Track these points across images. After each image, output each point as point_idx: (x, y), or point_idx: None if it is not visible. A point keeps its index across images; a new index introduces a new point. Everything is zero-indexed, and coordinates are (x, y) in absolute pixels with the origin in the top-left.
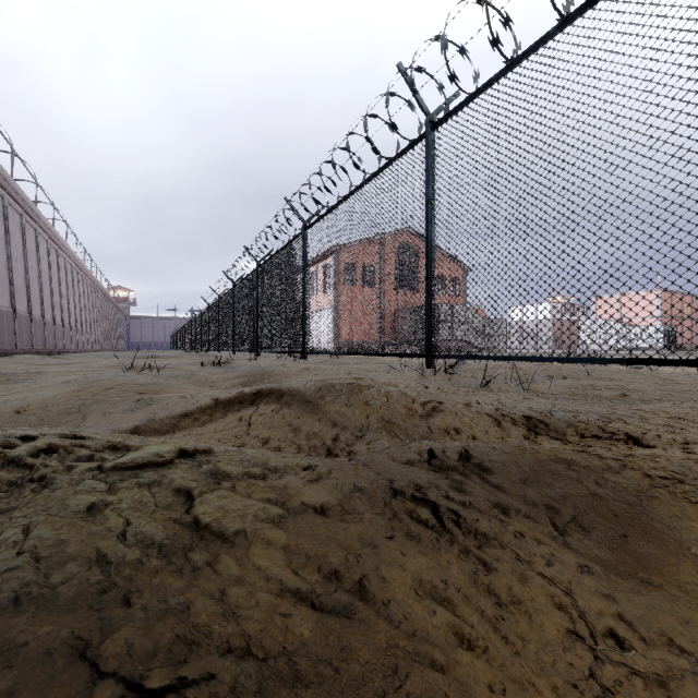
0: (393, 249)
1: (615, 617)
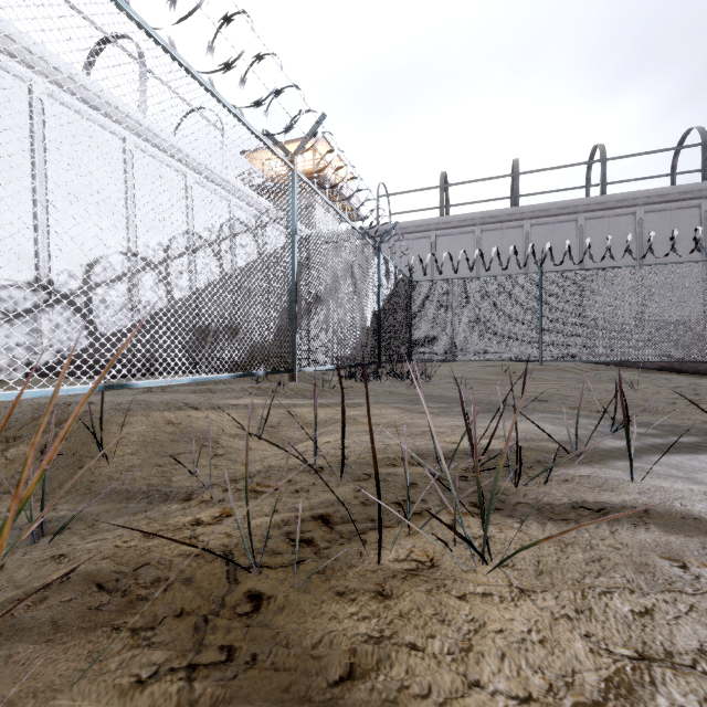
0: None
1: None
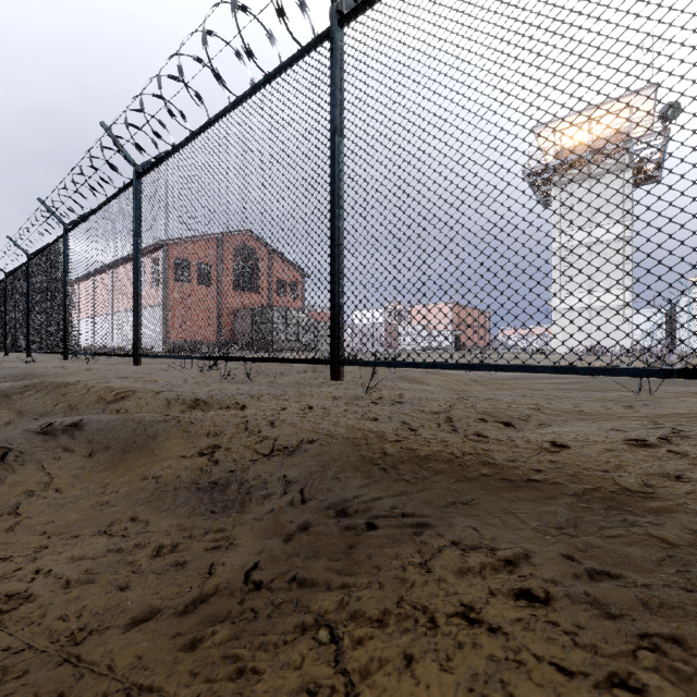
0: (231, 249)
1: (70, 482)
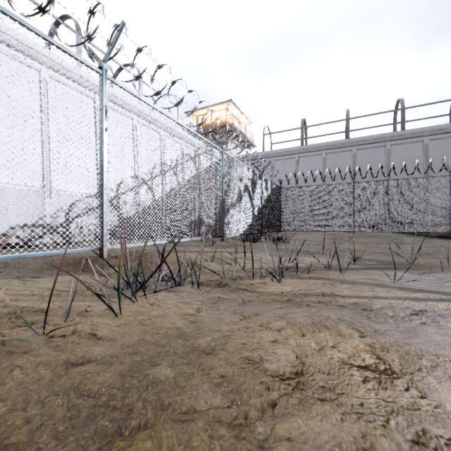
0: None
1: None
